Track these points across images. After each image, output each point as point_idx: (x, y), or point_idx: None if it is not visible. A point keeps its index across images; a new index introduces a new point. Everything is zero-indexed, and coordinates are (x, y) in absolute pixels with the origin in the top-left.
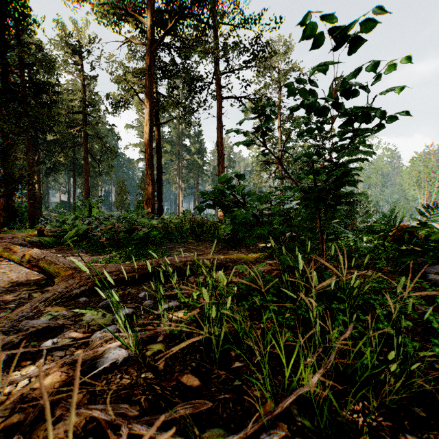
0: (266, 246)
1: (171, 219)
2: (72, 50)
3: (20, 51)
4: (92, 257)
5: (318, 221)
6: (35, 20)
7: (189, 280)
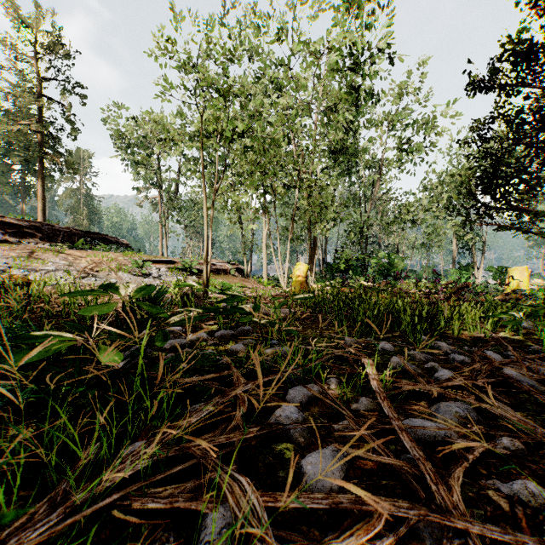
0: None
1: None
2: None
3: None
4: None
5: None
6: None
7: None
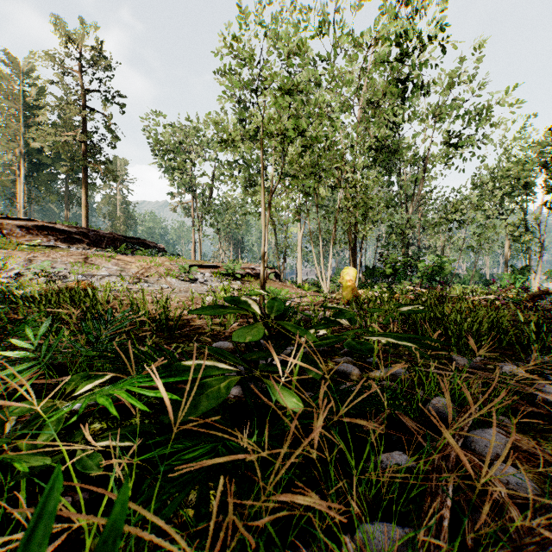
0: None
1: None
2: None
3: None
4: None
5: None
6: None
7: None
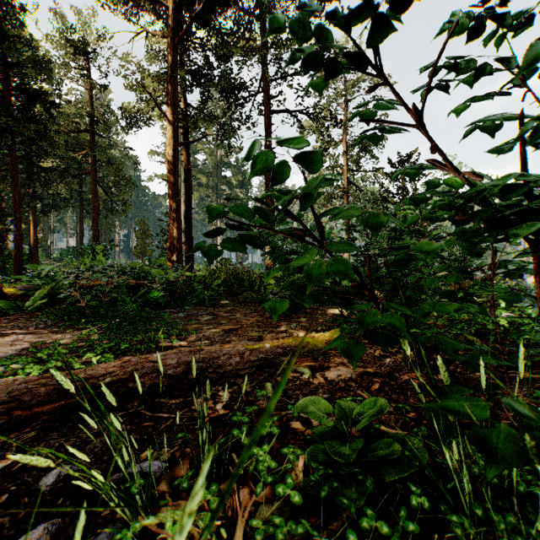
0: (341, 316)
1: (205, 270)
2: (75, 49)
3: (0, 45)
4: (51, 336)
5: (535, 282)
6: (21, 5)
7: (195, 407)
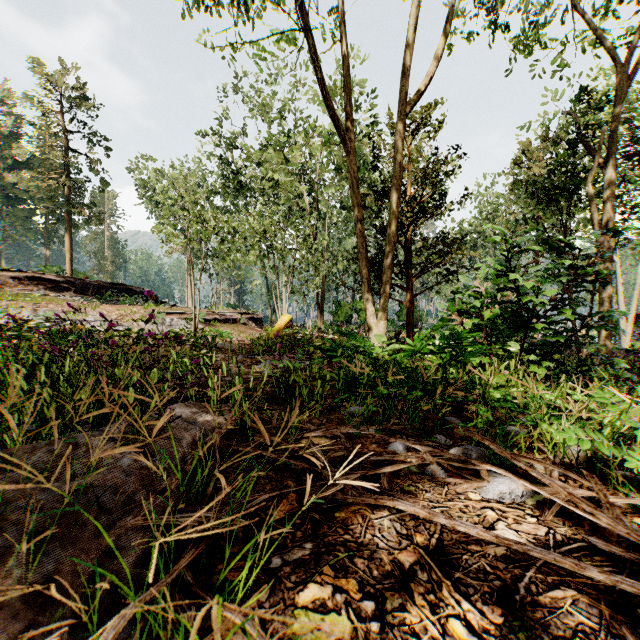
0: None
1: None
2: None
3: None
4: None
5: None
6: None
7: None
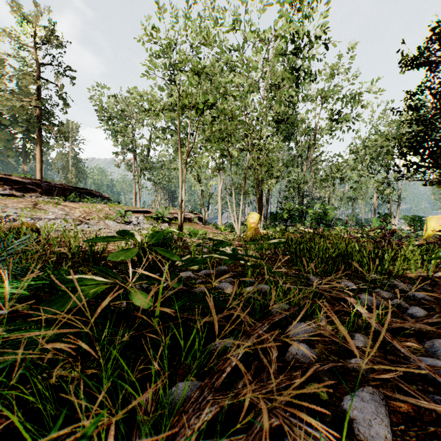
0: None
1: None
2: None
3: None
4: None
5: None
6: None
7: None
